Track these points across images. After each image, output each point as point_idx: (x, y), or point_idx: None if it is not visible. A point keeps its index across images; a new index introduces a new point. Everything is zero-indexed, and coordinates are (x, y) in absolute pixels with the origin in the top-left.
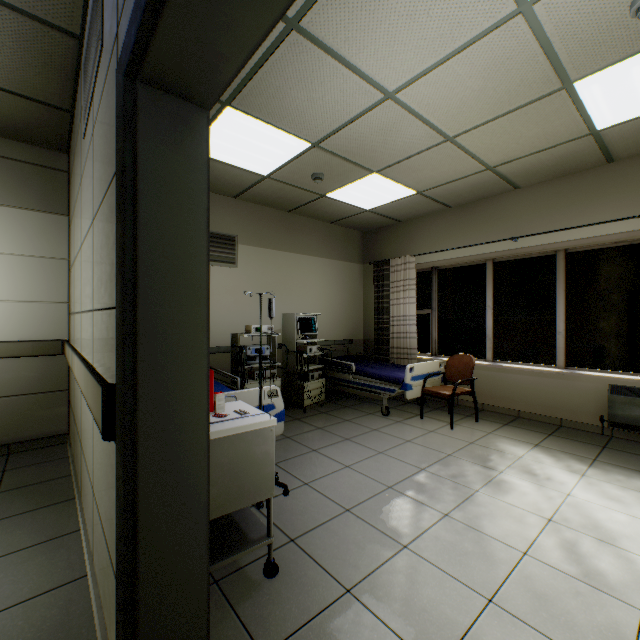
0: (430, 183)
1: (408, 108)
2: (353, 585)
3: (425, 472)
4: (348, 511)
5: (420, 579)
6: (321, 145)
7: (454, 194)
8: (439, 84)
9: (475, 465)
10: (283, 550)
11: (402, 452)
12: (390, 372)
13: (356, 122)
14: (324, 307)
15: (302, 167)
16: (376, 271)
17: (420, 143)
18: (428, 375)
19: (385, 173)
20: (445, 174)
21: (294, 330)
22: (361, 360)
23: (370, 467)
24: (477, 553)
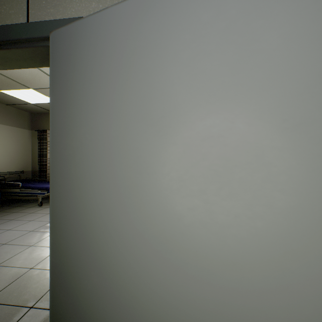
0: None
1: (43, 71)
2: (1, 263)
3: None
4: (5, 244)
5: (35, 251)
6: None
7: None
8: None
9: None
10: None
11: (44, 218)
12: (44, 185)
13: None
14: (1, 152)
15: None
16: (39, 135)
17: None
18: None
19: (38, 90)
20: None
21: None
22: (28, 181)
23: (23, 227)
24: None
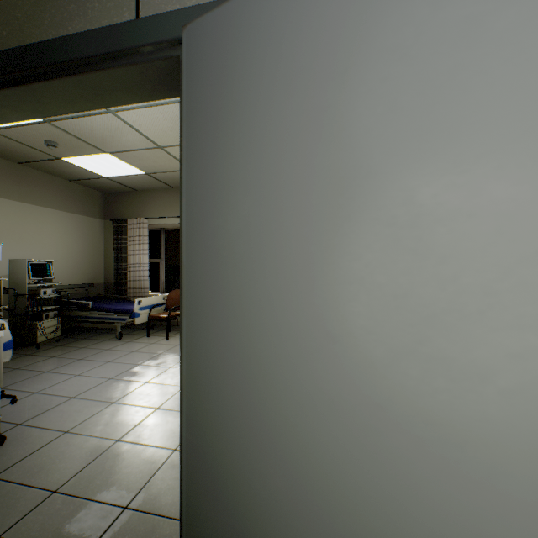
0: (154, 169)
1: (127, 122)
2: (71, 429)
3: (140, 365)
4: (74, 398)
5: (120, 413)
6: (54, 123)
7: (174, 180)
8: (146, 117)
9: (175, 355)
10: (11, 431)
11: (127, 358)
12: (124, 306)
13: (86, 118)
14: (62, 255)
15: (34, 133)
16: (116, 227)
17: (141, 144)
18: (154, 306)
19: (117, 155)
20: (164, 166)
21: (26, 275)
22: (101, 300)
23: (98, 371)
24: (159, 393)
